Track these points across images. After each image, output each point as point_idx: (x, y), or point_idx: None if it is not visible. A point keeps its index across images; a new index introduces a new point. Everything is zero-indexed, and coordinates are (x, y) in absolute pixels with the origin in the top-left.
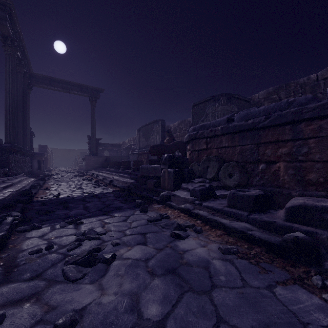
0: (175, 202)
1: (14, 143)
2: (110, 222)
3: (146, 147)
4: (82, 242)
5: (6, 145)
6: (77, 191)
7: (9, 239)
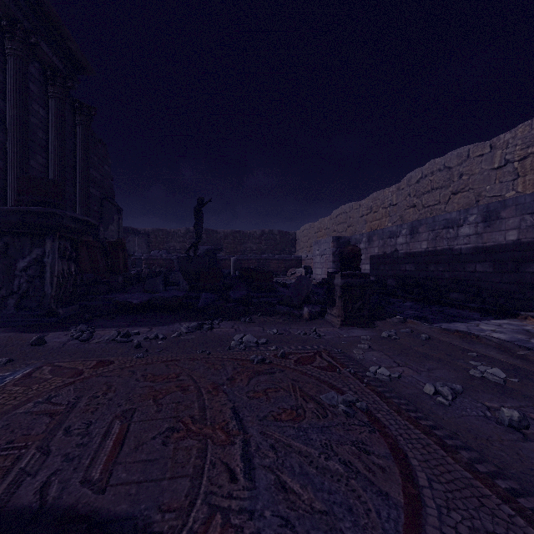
0: None
1: None
2: None
3: None
4: None
5: None
6: None
7: None
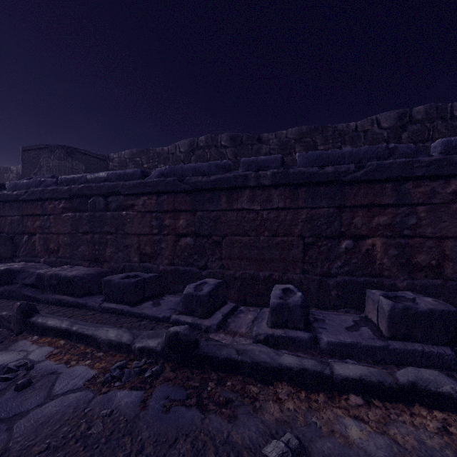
0: None
1: None
2: None
3: None
4: None
5: None
6: None
7: None
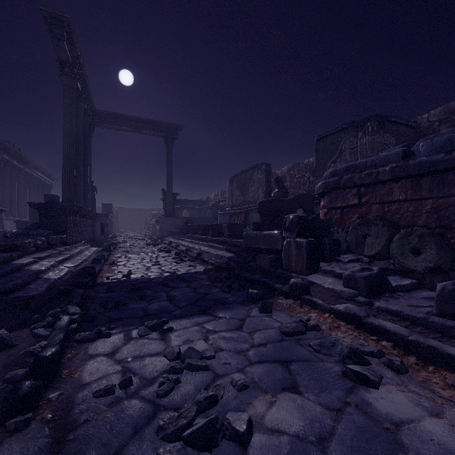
0: (318, 297)
1: (73, 201)
2: (216, 330)
3: (242, 205)
4: (179, 375)
5: (64, 204)
6: (153, 269)
7: (64, 357)
